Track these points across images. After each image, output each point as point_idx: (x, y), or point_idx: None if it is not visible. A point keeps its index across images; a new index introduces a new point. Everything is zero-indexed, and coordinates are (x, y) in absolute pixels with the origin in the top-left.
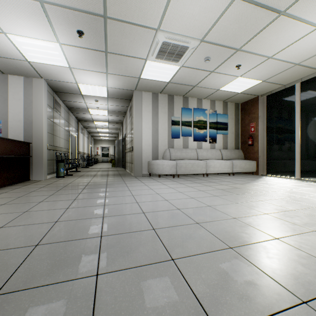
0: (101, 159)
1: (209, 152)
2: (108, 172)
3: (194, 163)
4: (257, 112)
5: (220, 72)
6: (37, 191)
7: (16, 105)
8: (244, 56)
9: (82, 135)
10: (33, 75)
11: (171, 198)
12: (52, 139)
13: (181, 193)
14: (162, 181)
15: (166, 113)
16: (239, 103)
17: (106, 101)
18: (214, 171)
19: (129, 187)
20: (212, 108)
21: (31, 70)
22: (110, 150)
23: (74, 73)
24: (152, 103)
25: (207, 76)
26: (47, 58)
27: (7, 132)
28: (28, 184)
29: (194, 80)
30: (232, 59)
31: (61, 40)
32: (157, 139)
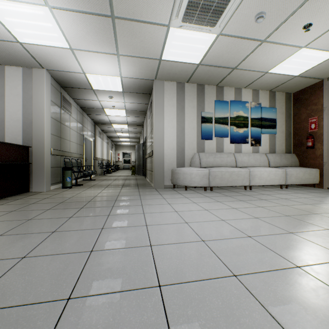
0: (122, 165)
1: (251, 157)
2: (125, 181)
3: (233, 171)
4: (321, 102)
5: (276, 41)
6: (18, 211)
7: (14, 102)
8: (323, 4)
9: (100, 140)
10: (32, 64)
11: (211, 235)
12: (58, 143)
13: (225, 222)
14: (190, 196)
15: (194, 107)
16: (291, 93)
17: (122, 97)
18: (260, 182)
19: (143, 207)
20: (254, 100)
21: (27, 57)
22: (132, 156)
23: (78, 58)
24: (176, 95)
25: (254, 50)
26: (40, 34)
27: (4, 133)
28: (20, 198)
29: (234, 59)
30: (300, 14)
31: (49, 1)
32: (183, 141)
